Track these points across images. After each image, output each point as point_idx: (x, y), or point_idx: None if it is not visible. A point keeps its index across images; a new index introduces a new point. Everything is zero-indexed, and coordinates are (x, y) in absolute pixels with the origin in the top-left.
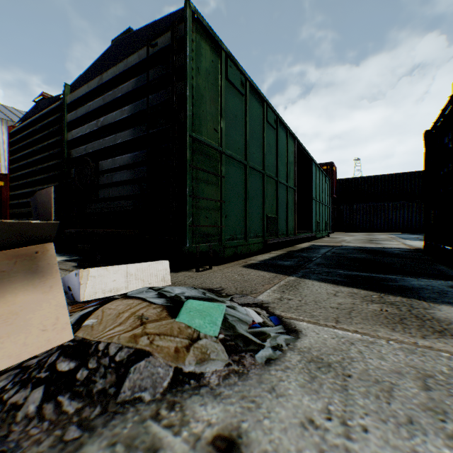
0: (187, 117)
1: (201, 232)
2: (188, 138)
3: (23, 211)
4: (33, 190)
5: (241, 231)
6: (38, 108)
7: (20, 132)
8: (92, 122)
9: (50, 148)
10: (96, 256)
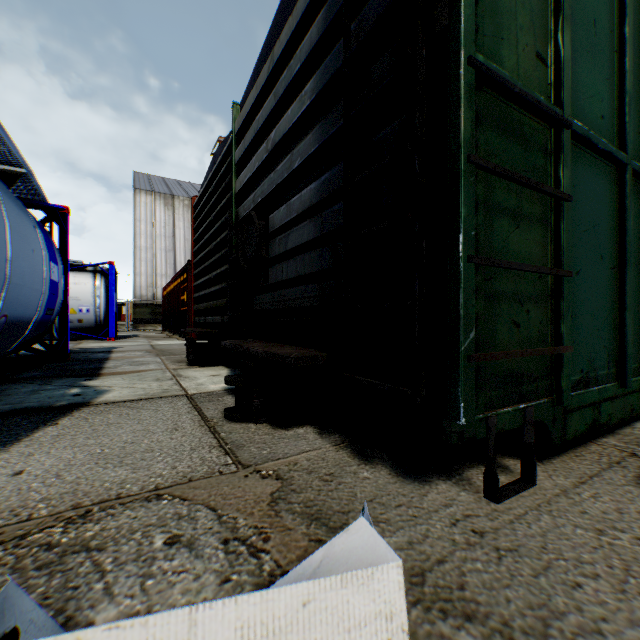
0: (461, 2)
1: (498, 371)
2: (463, 69)
3: (202, 307)
4: (209, 278)
5: (607, 356)
6: (214, 162)
7: (200, 201)
8: (260, 148)
9: (223, 214)
10: (252, 400)
